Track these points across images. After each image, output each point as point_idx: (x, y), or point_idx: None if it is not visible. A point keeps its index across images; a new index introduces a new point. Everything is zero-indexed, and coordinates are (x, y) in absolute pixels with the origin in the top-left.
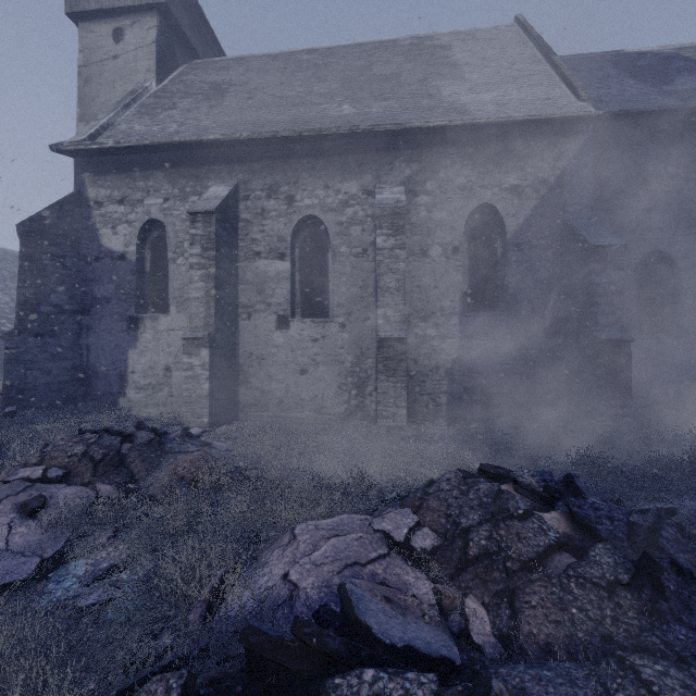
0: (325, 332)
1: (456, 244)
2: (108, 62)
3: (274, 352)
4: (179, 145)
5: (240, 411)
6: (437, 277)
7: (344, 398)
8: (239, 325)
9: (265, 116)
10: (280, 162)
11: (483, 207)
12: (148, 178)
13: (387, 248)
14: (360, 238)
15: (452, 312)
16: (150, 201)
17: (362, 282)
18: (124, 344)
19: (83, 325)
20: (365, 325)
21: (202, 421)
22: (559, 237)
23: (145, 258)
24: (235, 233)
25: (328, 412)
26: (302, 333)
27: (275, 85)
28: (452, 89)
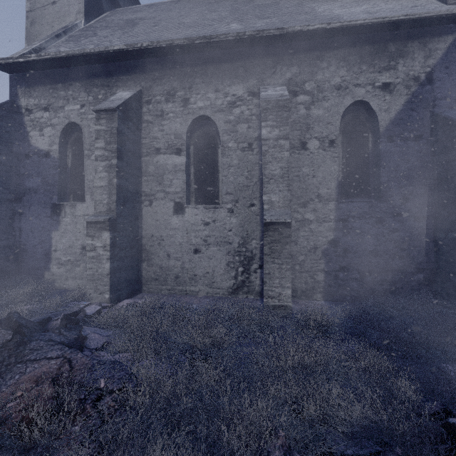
0: (215, 216)
1: (332, 137)
2: (48, 7)
3: (172, 234)
4: (91, 56)
5: (143, 284)
6: (315, 168)
7: (231, 274)
8: (142, 211)
9: (166, 35)
10: (176, 70)
11: (356, 104)
12: (68, 88)
13: (272, 138)
14: (246, 134)
15: (329, 198)
16: (69, 107)
17: (248, 172)
18: (48, 227)
19: (16, 211)
20: (251, 210)
21: (104, 297)
22: (429, 129)
23: (67, 155)
24: (138, 132)
25: (218, 286)
26: (196, 217)
27: (176, 16)
28: (325, 7)
